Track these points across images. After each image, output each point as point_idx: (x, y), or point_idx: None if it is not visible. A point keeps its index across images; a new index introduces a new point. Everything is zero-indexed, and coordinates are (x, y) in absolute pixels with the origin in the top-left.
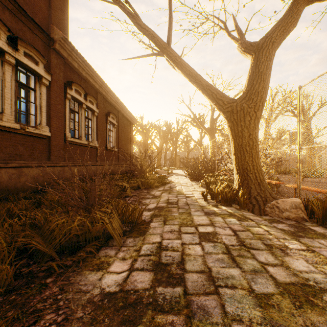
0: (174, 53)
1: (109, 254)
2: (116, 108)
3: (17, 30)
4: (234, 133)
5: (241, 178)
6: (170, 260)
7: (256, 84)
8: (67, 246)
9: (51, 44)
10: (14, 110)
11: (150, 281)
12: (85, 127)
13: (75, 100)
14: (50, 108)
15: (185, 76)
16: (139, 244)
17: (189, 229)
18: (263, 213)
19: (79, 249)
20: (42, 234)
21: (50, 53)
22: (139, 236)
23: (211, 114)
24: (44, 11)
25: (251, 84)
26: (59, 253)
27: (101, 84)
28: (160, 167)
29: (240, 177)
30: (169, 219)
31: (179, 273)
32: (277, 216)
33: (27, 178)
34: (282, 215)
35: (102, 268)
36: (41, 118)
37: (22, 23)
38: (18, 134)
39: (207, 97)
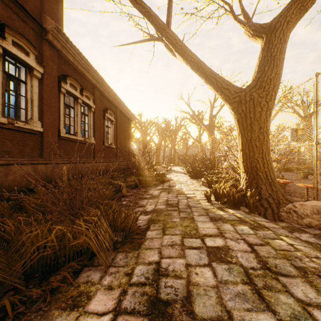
0: (175, 36)
1: (91, 279)
2: (114, 104)
3: (4, 17)
4: (242, 127)
5: (249, 177)
6: (172, 294)
7: (268, 70)
8: (40, 266)
9: (43, 35)
10: (1, 103)
11: None
12: (81, 123)
13: (71, 95)
14: (42, 102)
15: (187, 63)
16: (132, 264)
17: (194, 241)
18: (278, 218)
19: (55, 270)
20: (9, 250)
21: (42, 44)
22: (132, 250)
23: (210, 111)
24: None
25: (261, 70)
26: (27, 276)
27: (98, 79)
28: (158, 164)
29: (248, 175)
30: (169, 226)
31: None
32: (296, 222)
33: (16, 176)
34: (302, 222)
35: (78, 305)
36: (32, 112)
37: (10, 10)
38: (5, 129)
39: (211, 87)
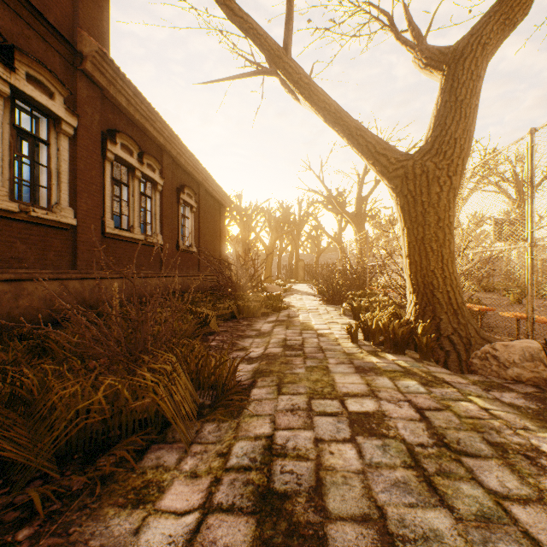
0: (298, 68)
1: (164, 461)
2: (195, 179)
3: (13, 34)
4: (408, 217)
5: (421, 300)
6: (293, 483)
7: (452, 123)
8: (81, 443)
9: (77, 63)
10: (8, 178)
11: (247, 546)
12: (139, 210)
13: (123, 163)
14: (76, 175)
15: (317, 113)
16: (228, 439)
17: (329, 404)
18: (467, 368)
19: (106, 448)
20: (31, 418)
21: (76, 79)
22: (228, 418)
23: (357, 190)
24: (64, 4)
25: (441, 124)
26: (61, 458)
27: (168, 136)
28: (270, 280)
29: (419, 298)
30: (289, 381)
31: (313, 522)
32: (496, 375)
33: (32, 299)
34: (505, 374)
35: (145, 500)
36: (59, 193)
37: (23, 23)
38: (15, 221)
39: (357, 152)
